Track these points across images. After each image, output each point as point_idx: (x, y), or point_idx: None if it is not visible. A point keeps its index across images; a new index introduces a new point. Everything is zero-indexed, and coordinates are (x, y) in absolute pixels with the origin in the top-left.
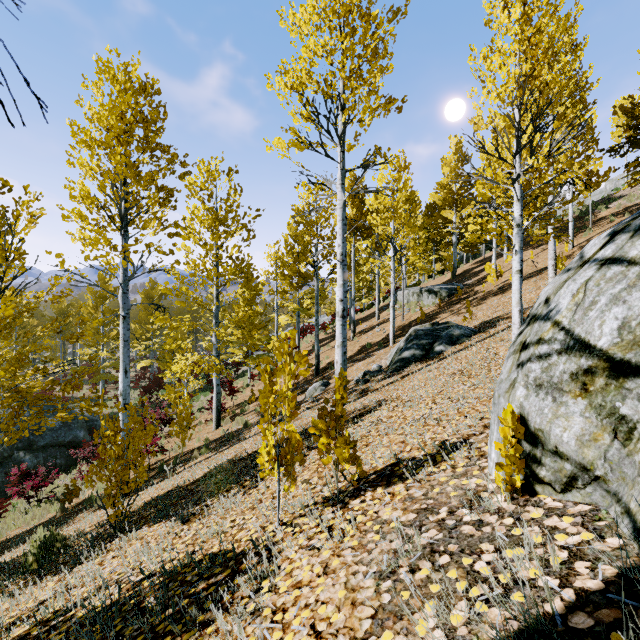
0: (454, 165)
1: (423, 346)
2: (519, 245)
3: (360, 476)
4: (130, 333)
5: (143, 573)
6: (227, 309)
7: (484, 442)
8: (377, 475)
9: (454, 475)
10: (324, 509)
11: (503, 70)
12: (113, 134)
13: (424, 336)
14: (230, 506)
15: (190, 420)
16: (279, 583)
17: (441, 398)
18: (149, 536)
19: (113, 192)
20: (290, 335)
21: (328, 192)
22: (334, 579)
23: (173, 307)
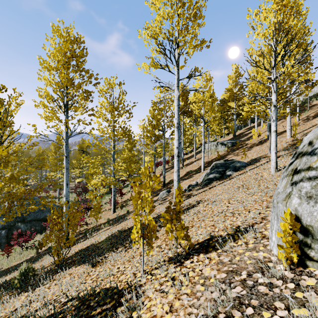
0: (234, 79)
1: (220, 172)
2: (275, 117)
3: (190, 247)
4: (72, 165)
5: (68, 297)
6: (119, 153)
7: (263, 228)
8: (199, 245)
9: (247, 249)
10: (169, 265)
11: (267, 20)
12: (60, 63)
13: (220, 166)
14: (117, 259)
15: (100, 209)
16: (142, 315)
17: (233, 200)
18: (75, 273)
19: (60, 92)
20: (149, 165)
21: (170, 91)
22: (176, 317)
23: (93, 152)
